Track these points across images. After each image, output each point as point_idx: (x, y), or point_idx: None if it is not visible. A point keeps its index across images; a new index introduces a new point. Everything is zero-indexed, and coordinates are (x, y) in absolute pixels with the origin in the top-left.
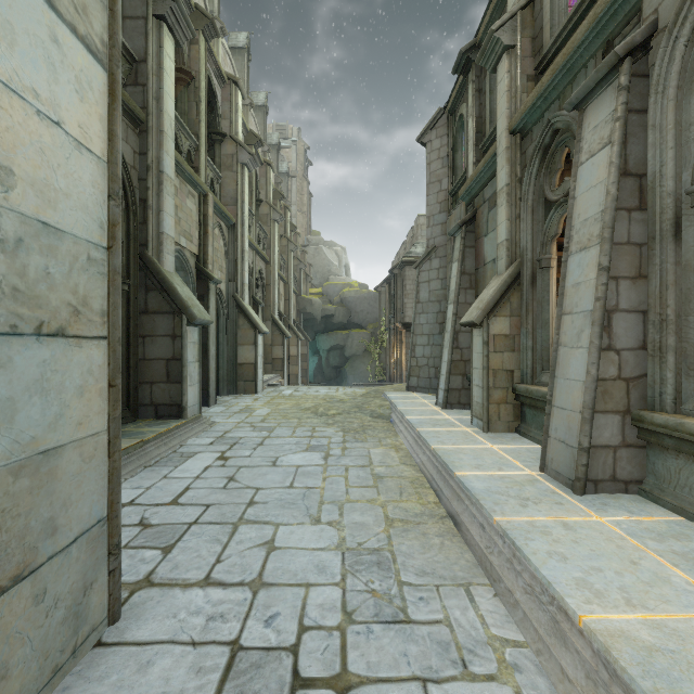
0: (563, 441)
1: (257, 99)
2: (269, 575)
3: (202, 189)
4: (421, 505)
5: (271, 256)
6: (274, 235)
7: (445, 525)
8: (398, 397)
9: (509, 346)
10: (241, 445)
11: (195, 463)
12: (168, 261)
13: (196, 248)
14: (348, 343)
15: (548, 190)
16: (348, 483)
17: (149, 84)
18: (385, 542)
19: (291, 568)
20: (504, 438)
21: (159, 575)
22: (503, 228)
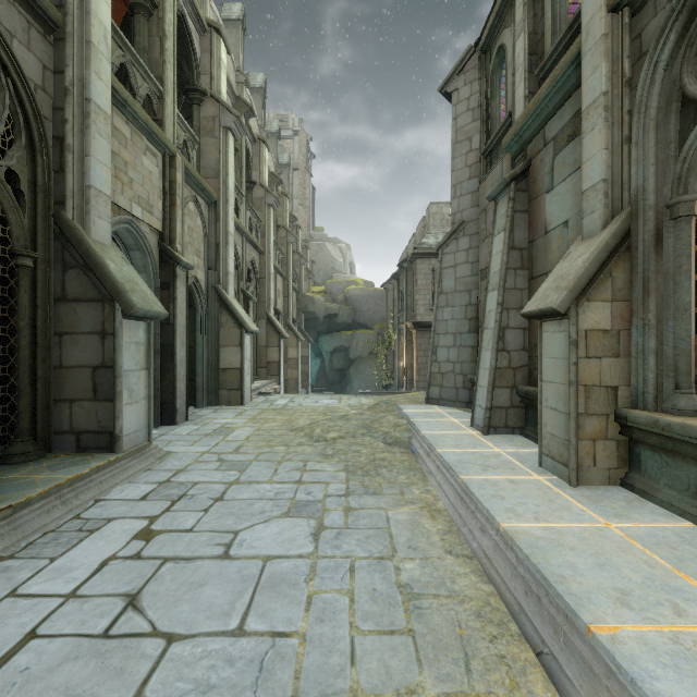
0: None
1: (255, 81)
2: None
3: (166, 147)
4: None
5: (266, 245)
6: (269, 222)
7: None
8: (417, 413)
9: (610, 348)
10: (188, 500)
11: (92, 548)
12: (100, 229)
13: (159, 223)
14: (353, 344)
15: (692, 83)
16: (354, 616)
17: None
18: None
19: None
20: (614, 501)
21: None
22: (597, 163)
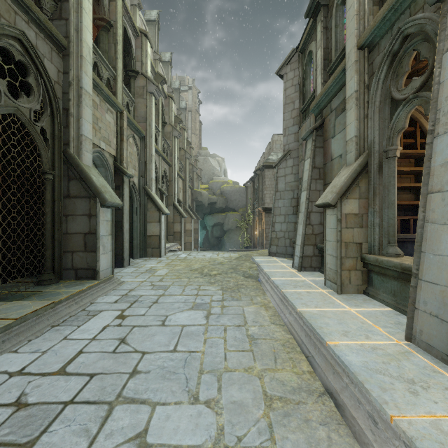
0: (436, 316)
1: (164, 57)
2: None
3: (118, 107)
4: (296, 376)
5: (173, 161)
6: (175, 147)
7: (325, 406)
8: (263, 261)
9: (358, 223)
10: (139, 303)
11: (96, 322)
12: (87, 157)
13: (114, 151)
14: (226, 221)
15: (394, 91)
16: (226, 345)
17: (70, 18)
18: (267, 436)
19: None
20: (357, 300)
21: None
22: (352, 127)
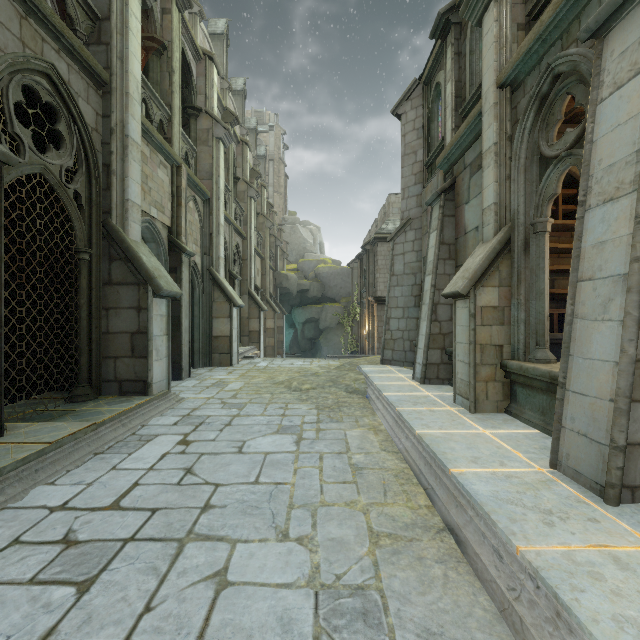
0: (584, 435)
1: (236, 84)
2: (213, 637)
3: (174, 160)
4: (410, 511)
5: (248, 232)
6: (251, 212)
7: (444, 543)
8: (373, 370)
9: (497, 319)
10: (207, 425)
11: (152, 449)
12: (134, 230)
13: (169, 220)
14: (322, 316)
15: (544, 145)
16: (323, 476)
17: (112, 42)
18: (371, 574)
19: (244, 624)
20: (495, 420)
21: (61, 636)
22: (491, 191)
